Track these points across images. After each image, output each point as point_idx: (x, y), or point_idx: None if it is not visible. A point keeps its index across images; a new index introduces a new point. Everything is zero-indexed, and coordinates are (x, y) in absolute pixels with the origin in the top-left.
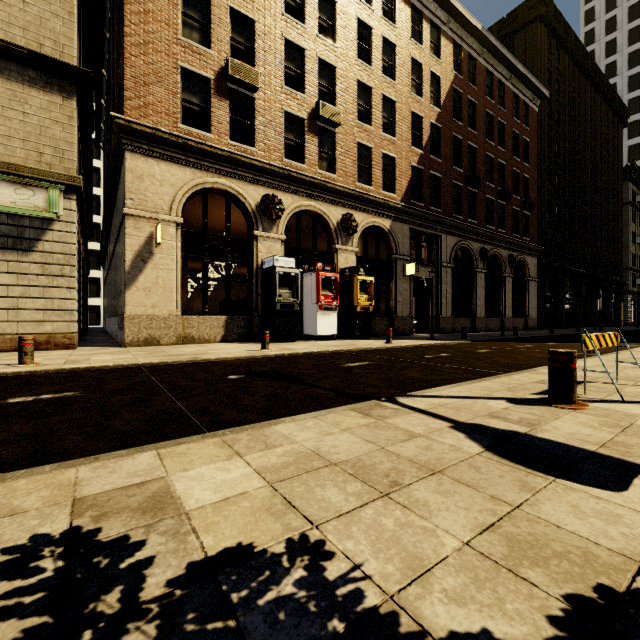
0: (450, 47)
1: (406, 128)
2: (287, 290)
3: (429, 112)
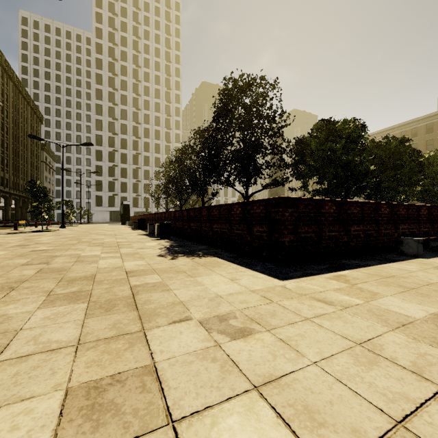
0: None
1: None
2: None
3: None
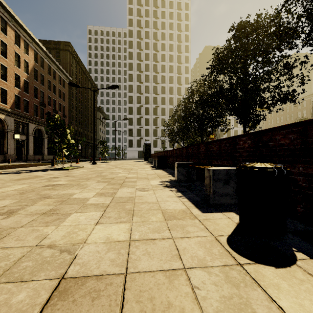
0: (33, 52)
1: (12, 79)
2: None
3: (23, 75)
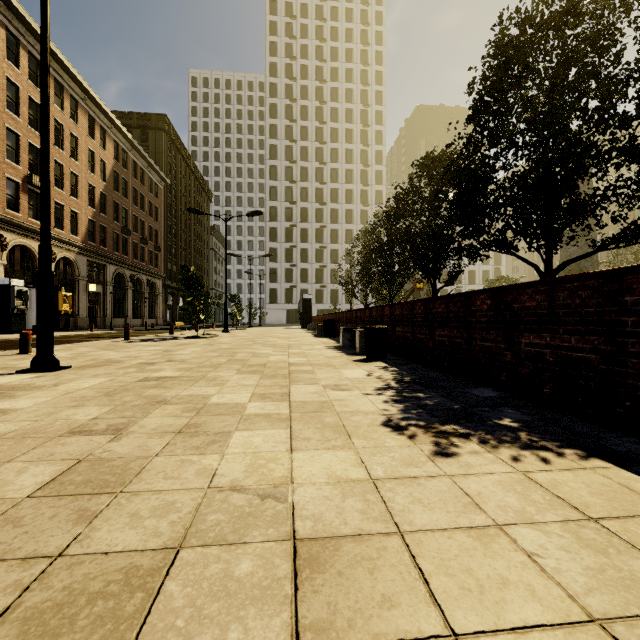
0: (112, 143)
1: (85, 194)
2: (20, 300)
3: (100, 184)
